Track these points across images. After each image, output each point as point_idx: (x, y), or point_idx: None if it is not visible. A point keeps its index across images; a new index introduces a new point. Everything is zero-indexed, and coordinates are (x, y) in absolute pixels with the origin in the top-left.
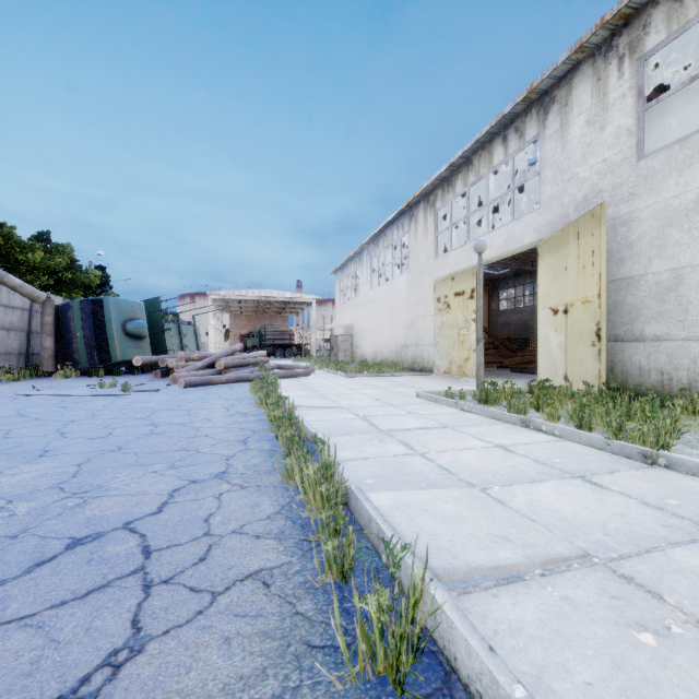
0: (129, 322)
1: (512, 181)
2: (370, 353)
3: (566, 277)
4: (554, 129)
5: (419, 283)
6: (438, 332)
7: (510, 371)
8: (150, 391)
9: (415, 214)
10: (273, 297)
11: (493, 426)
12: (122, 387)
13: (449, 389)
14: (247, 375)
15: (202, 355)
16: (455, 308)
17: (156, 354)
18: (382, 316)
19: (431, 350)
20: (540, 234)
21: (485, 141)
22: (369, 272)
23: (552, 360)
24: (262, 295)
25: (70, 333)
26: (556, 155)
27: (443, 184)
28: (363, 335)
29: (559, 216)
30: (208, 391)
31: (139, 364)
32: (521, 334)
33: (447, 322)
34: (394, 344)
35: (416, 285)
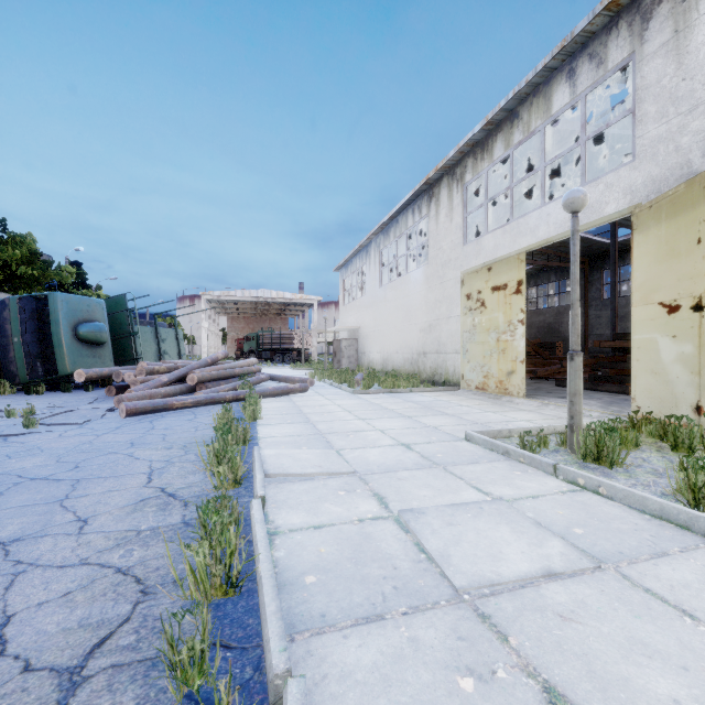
0: (82, 325)
1: (584, 130)
2: (379, 360)
3: (699, 254)
4: (661, 40)
5: (442, 277)
6: (468, 337)
7: (555, 385)
8: (70, 424)
9: (436, 193)
10: (272, 298)
11: (701, 559)
12: (24, 420)
13: (527, 433)
14: (222, 394)
15: (172, 366)
16: (493, 306)
17: (122, 363)
18: (394, 317)
19: (458, 359)
20: (634, 197)
21: (539, 82)
22: (378, 267)
23: (664, 381)
24: (260, 296)
25: (5, 338)
26: (665, 78)
27: (476, 150)
28: (370, 340)
29: (672, 167)
30: (155, 424)
31: (82, 379)
32: (544, 338)
33: (480, 325)
34: (409, 351)
35: (438, 279)
